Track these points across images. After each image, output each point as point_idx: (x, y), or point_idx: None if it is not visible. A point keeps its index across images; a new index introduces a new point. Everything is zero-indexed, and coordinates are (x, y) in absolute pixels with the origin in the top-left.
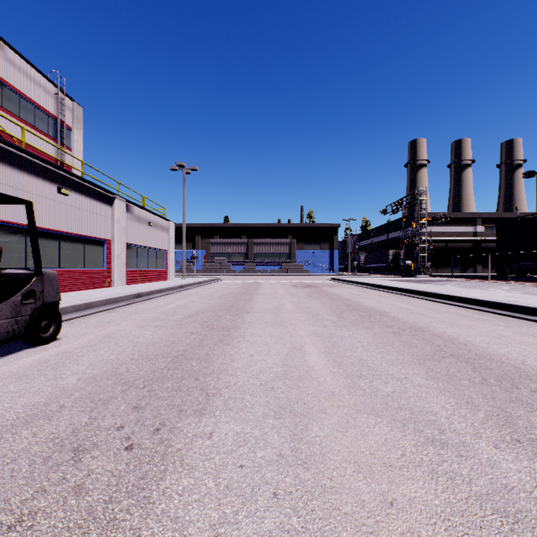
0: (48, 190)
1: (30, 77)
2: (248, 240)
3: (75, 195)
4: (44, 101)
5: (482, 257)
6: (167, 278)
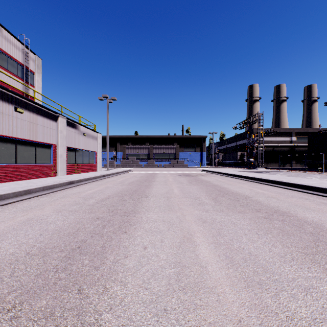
0: (6, 109)
1: (5, 37)
2: (149, 145)
3: (29, 113)
4: (15, 53)
5: (295, 156)
6: (96, 170)
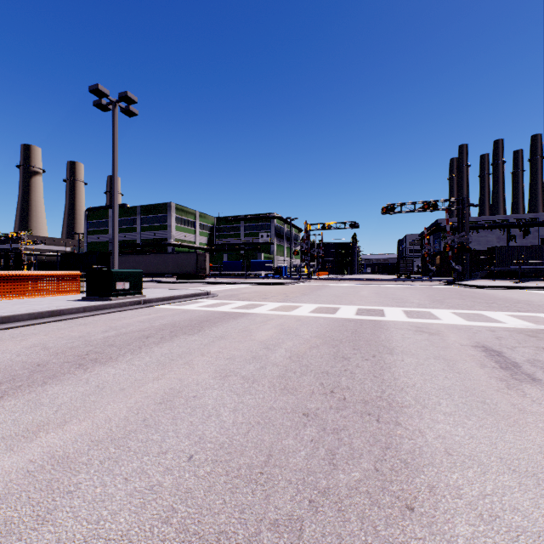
0: None
1: None
2: None
3: None
4: None
5: None
6: None
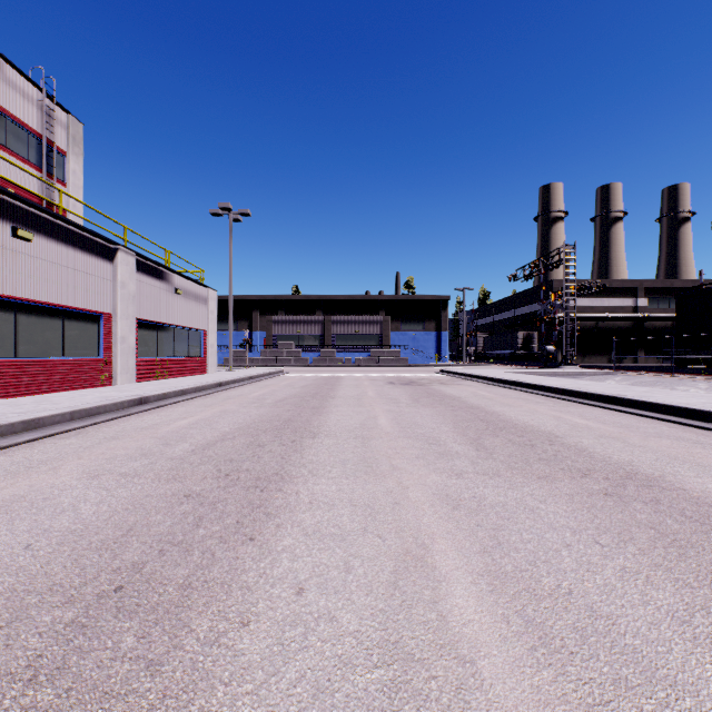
0: None
1: None
2: (325, 317)
3: (46, 242)
4: (22, 110)
5: (645, 340)
6: (205, 371)
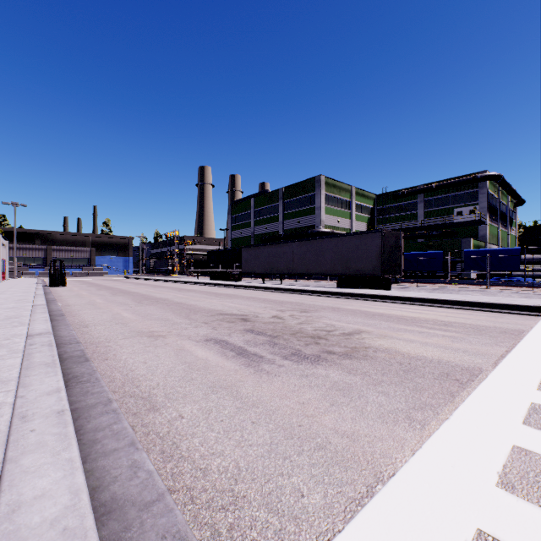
0: None
1: None
2: (47, 246)
3: None
4: None
5: None
6: (5, 278)
